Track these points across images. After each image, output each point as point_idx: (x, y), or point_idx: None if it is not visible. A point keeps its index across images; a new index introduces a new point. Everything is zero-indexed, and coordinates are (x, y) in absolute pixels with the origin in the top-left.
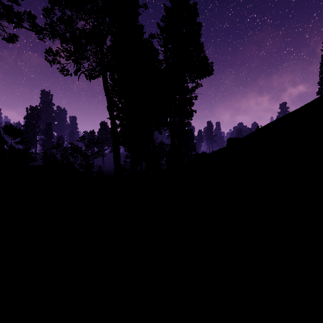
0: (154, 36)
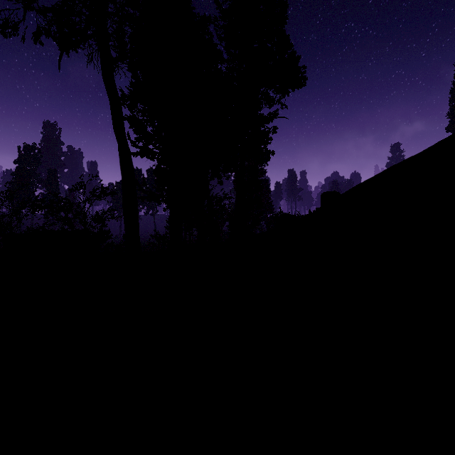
0: (210, 19)
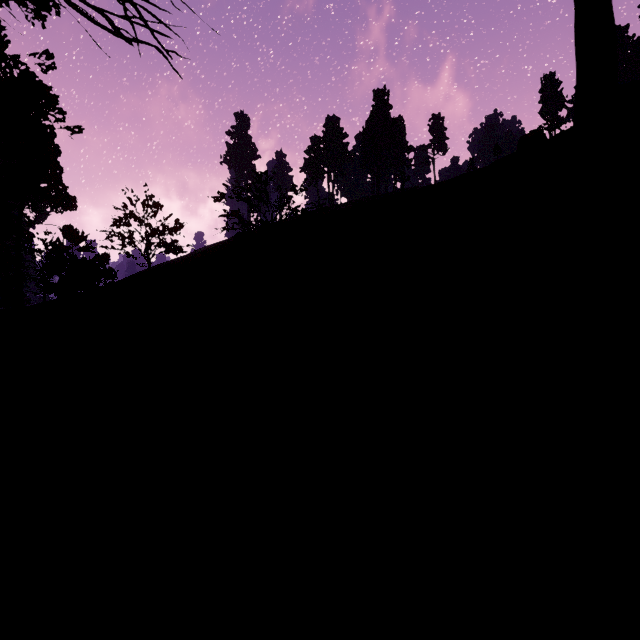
0: None
